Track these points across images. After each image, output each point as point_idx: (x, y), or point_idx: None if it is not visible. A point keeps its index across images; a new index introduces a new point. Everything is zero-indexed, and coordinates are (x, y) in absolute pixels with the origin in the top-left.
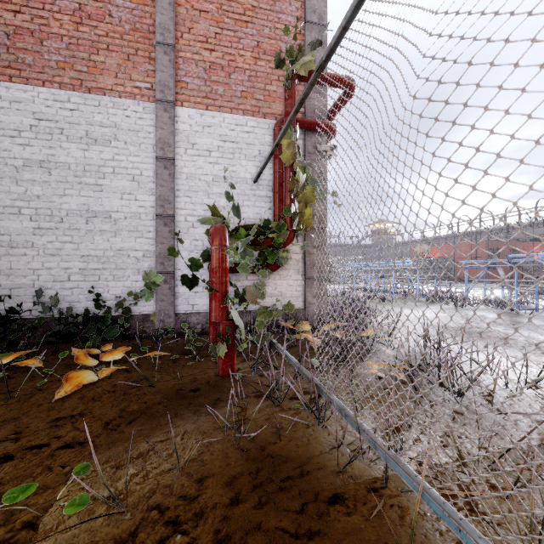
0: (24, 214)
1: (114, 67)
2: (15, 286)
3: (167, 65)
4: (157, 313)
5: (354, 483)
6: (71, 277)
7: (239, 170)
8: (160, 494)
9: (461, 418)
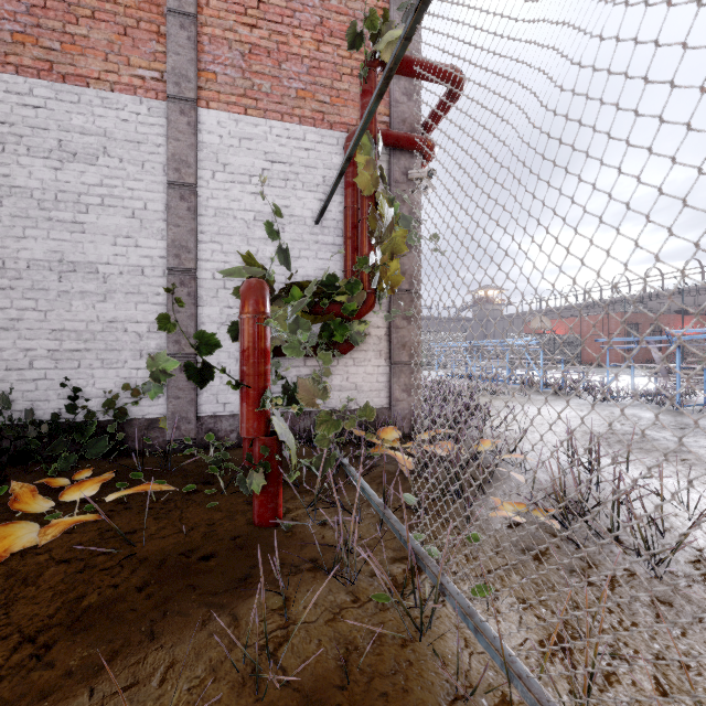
0: None
1: (103, 45)
2: None
3: (185, 44)
4: (170, 416)
5: None
6: (35, 363)
7: (293, 205)
8: None
9: (673, 616)
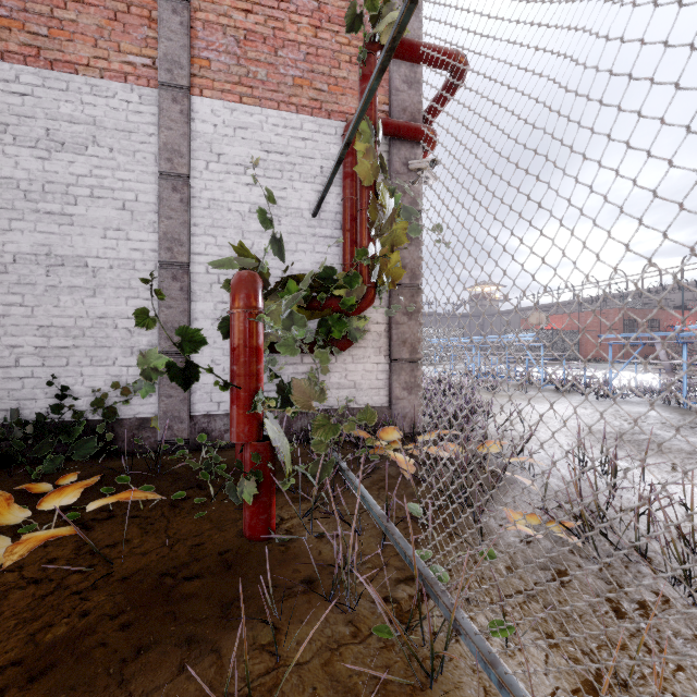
0: None
1: (92, 30)
2: None
3: (178, 29)
4: (161, 415)
5: None
6: (22, 360)
7: (290, 196)
8: None
9: None
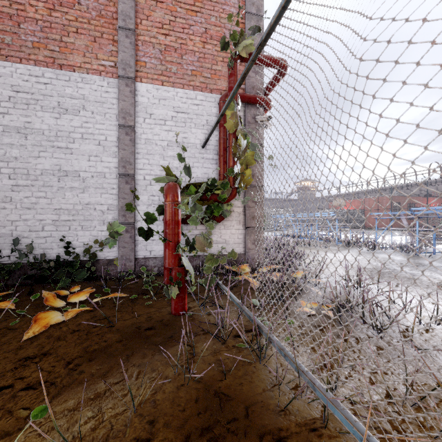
0: (3, 173)
1: (82, 48)
2: None
3: (128, 46)
4: (120, 258)
5: (296, 423)
6: (45, 227)
7: (189, 136)
8: (113, 439)
9: (385, 354)
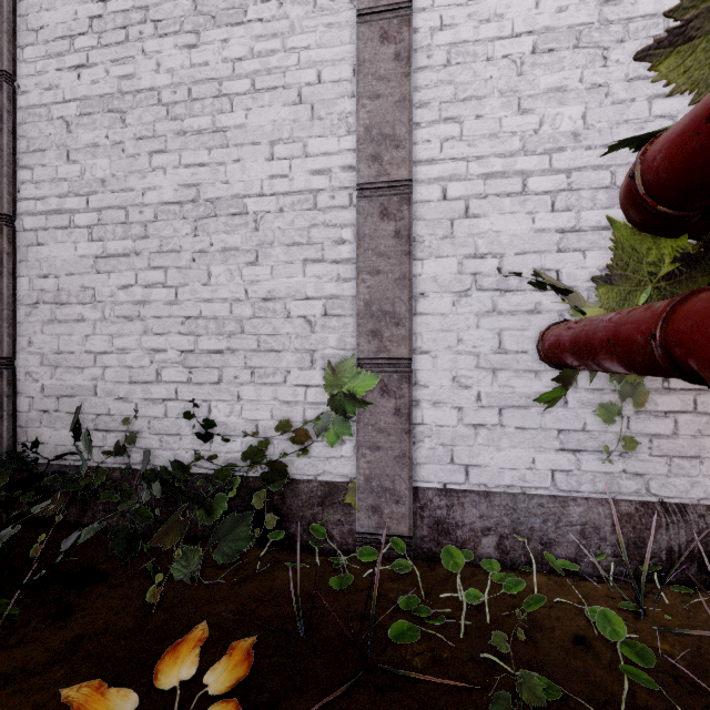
0: (79, 227)
1: None
2: (66, 390)
3: None
4: (361, 483)
5: None
6: (164, 372)
7: None
8: None
9: None
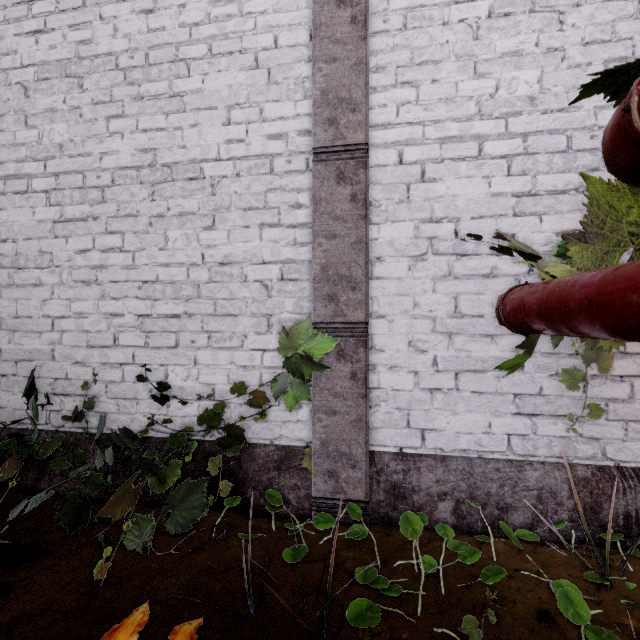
0: (37, 191)
1: None
2: (24, 354)
3: None
4: (317, 448)
5: None
6: (121, 336)
7: None
8: None
9: None
